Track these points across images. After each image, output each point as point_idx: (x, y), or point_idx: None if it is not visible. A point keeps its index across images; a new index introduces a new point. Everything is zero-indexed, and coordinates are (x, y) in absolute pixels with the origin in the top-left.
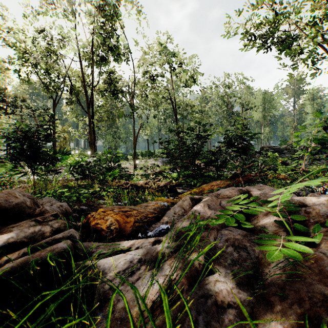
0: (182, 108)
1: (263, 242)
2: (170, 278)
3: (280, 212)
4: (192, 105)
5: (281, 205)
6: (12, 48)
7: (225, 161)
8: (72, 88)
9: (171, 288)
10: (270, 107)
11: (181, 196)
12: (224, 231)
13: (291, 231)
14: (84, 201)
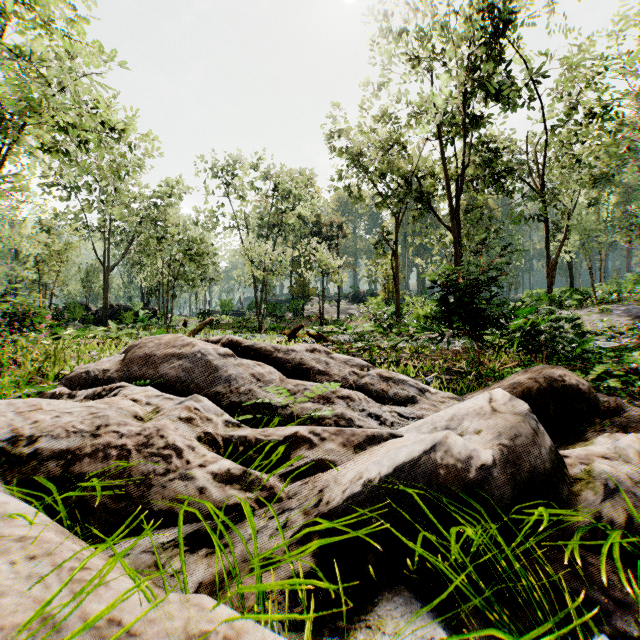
0: None
1: None
2: None
3: None
4: None
5: None
6: (341, 156)
7: None
8: (422, 190)
9: None
10: None
11: None
12: None
13: None
14: None
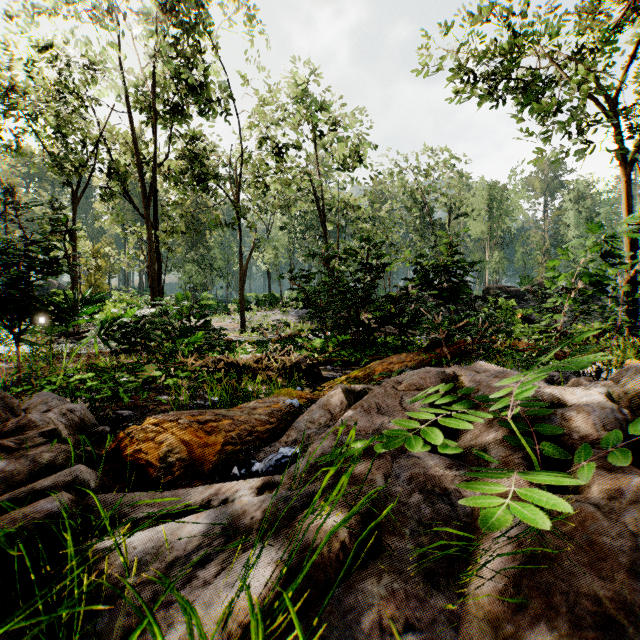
0: (336, 211)
1: (478, 489)
2: (283, 573)
3: (515, 420)
4: (356, 207)
5: (517, 405)
6: None
7: (416, 316)
8: (113, 167)
9: (282, 597)
10: (501, 214)
11: (328, 384)
12: (405, 460)
13: (537, 458)
14: (127, 399)
